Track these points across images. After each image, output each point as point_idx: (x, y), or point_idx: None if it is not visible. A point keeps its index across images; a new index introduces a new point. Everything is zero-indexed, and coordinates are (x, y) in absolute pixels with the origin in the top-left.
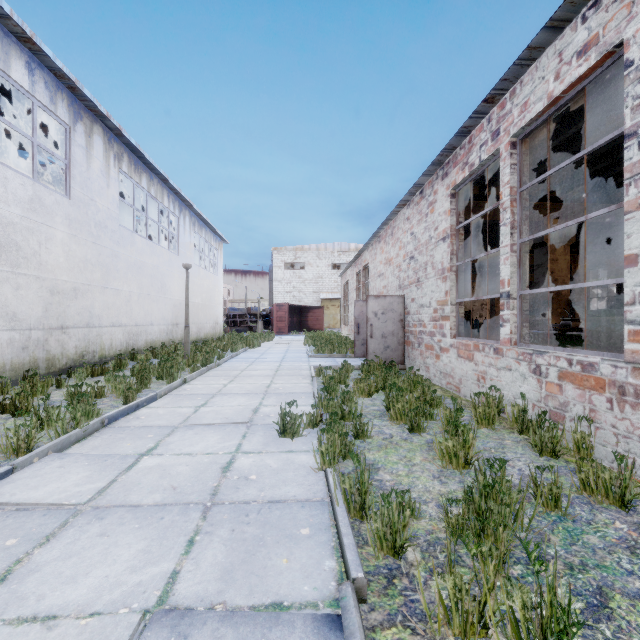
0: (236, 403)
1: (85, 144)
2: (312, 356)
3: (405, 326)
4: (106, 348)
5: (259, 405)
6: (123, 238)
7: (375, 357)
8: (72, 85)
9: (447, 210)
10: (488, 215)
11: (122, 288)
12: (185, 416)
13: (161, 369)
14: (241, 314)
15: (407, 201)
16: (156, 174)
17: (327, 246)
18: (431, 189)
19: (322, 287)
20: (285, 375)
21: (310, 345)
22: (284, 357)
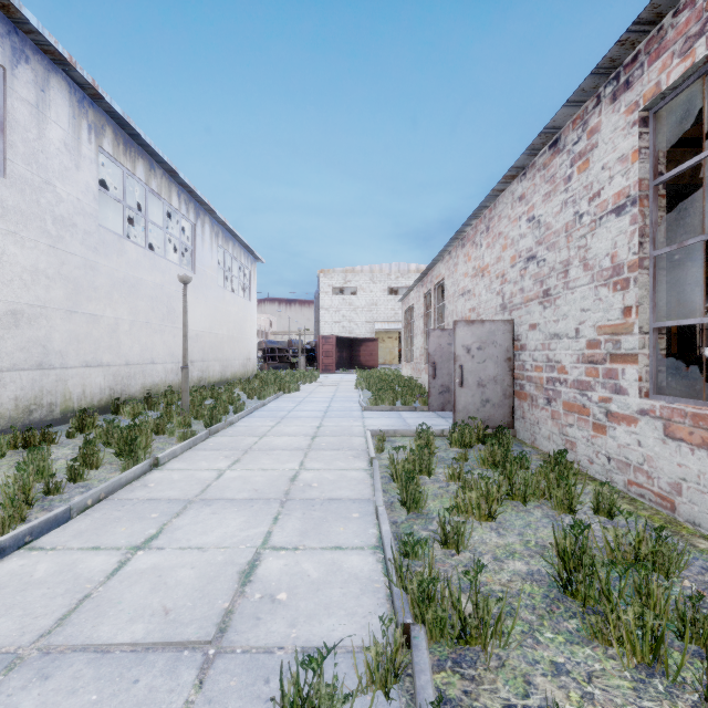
0: (217, 536)
1: (34, 100)
2: (367, 408)
3: (515, 368)
4: (74, 398)
5: (262, 546)
6: (105, 244)
7: (467, 417)
8: (3, 1)
9: (629, 152)
10: (681, 175)
11: (103, 313)
12: (78, 594)
13: (123, 440)
14: (281, 348)
15: (521, 168)
16: (159, 162)
17: (382, 267)
18: (581, 129)
19: (377, 316)
20: (326, 448)
21: (363, 389)
22: (328, 409)
